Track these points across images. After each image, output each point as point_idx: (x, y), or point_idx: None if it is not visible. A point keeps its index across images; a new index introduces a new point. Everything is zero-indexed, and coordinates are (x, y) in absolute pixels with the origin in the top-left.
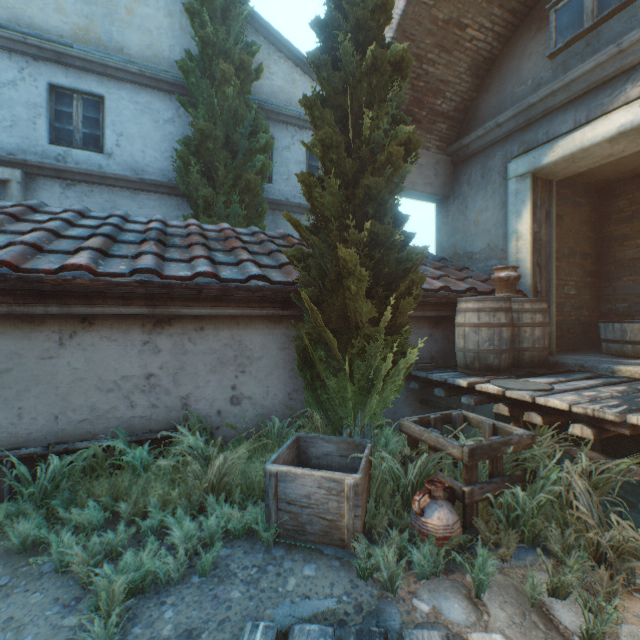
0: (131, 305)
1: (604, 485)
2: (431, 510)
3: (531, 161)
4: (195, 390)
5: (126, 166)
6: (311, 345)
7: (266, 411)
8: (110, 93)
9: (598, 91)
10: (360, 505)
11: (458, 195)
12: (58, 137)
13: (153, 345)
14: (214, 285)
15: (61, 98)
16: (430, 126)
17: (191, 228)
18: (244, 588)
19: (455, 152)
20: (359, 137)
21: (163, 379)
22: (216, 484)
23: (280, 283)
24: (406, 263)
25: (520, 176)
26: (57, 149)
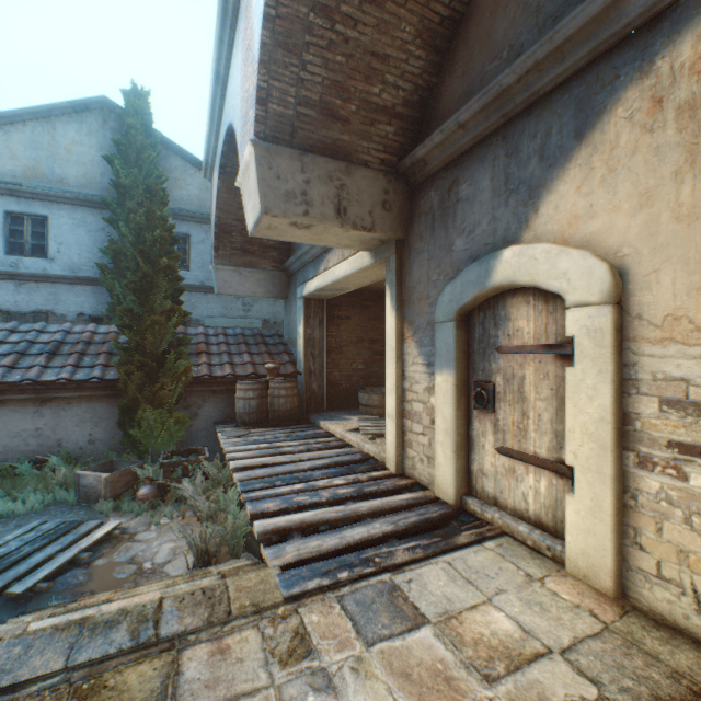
0: (26, 394)
1: (220, 478)
2: (142, 488)
3: (301, 291)
4: (67, 436)
5: (66, 267)
6: (129, 412)
7: (113, 447)
8: (53, 214)
9: (317, 260)
10: (110, 486)
11: (290, 298)
12: (13, 249)
13: (41, 413)
14: (72, 382)
15: (15, 220)
16: (264, 254)
17: (84, 335)
18: (51, 516)
19: (285, 270)
20: (150, 304)
21: (47, 430)
22: (65, 483)
23: (109, 380)
24: (177, 369)
25: (301, 298)
26: (12, 258)
